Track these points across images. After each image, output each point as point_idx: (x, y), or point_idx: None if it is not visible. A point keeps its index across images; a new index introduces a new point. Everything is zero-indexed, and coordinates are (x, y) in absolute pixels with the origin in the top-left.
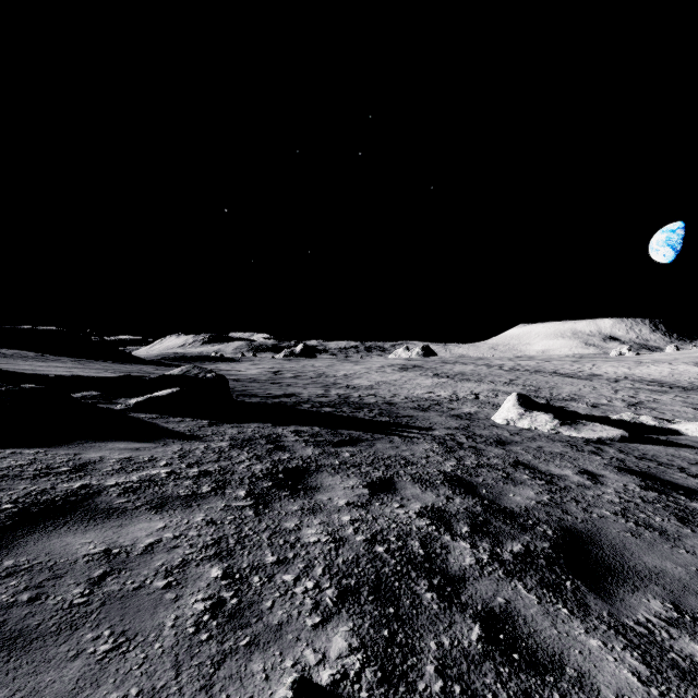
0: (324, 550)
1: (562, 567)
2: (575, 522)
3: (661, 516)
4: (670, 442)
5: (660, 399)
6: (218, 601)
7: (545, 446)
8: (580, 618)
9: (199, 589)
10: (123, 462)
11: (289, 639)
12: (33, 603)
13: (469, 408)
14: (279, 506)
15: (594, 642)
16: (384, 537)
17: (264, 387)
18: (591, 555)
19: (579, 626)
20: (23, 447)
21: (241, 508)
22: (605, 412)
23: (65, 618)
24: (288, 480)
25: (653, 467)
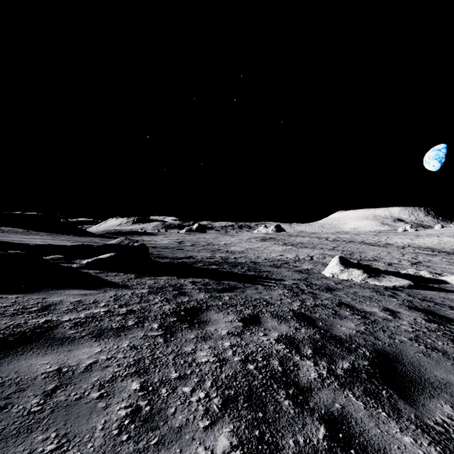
0: (212, 368)
1: (378, 380)
2: (384, 346)
3: (442, 341)
4: (441, 288)
5: (432, 260)
6: (136, 408)
7: (359, 292)
8: (395, 420)
9: (122, 399)
10: (75, 304)
11: (187, 439)
12: (1, 411)
13: (307, 266)
14: (181, 335)
15: (408, 439)
16: (253, 357)
17: (172, 252)
18: (398, 370)
19: (395, 426)
20: (8, 293)
21: (155, 337)
22: (397, 269)
23: (24, 423)
24: (187, 316)
25: (432, 306)
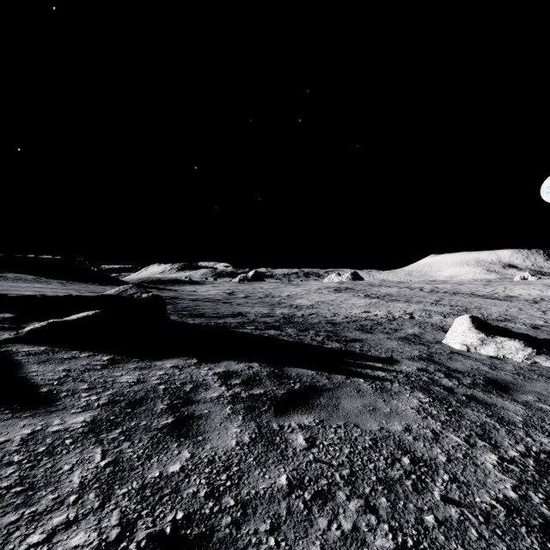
0: None
1: None
2: None
3: None
4: None
5: None
6: None
7: None
8: None
9: None
10: None
11: None
12: None
13: (411, 328)
14: None
15: None
16: None
17: (215, 306)
18: None
19: None
20: None
21: None
22: None
23: None
24: None
25: None
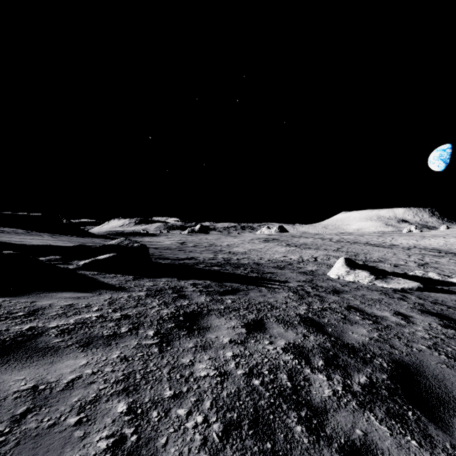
0: (212, 383)
1: (401, 397)
2: (402, 356)
3: None
4: (451, 291)
5: (439, 261)
6: (120, 438)
7: (367, 294)
8: (429, 451)
9: (104, 425)
10: (66, 308)
11: None
12: None
13: (311, 267)
14: (178, 344)
15: None
16: (259, 370)
17: (174, 253)
18: (421, 386)
19: None
20: None
21: (149, 346)
22: (404, 270)
23: None
24: (186, 322)
25: (445, 309)
